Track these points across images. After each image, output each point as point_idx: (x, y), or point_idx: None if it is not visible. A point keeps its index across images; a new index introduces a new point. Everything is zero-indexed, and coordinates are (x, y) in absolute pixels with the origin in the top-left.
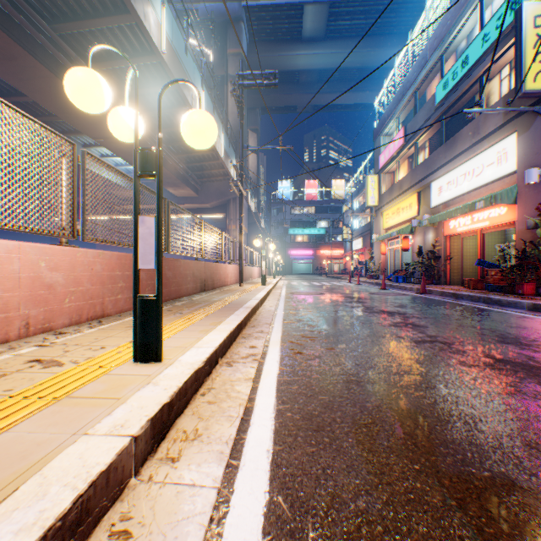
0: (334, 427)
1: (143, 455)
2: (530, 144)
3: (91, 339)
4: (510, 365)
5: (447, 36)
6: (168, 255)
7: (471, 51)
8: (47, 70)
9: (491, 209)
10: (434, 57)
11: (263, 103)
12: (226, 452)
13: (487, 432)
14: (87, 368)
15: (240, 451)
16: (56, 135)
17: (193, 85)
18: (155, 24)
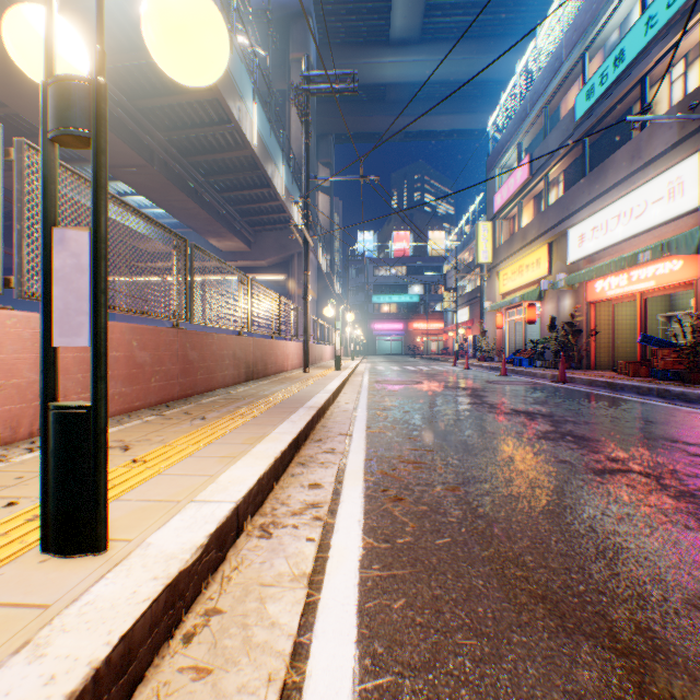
0: None
1: None
2: None
3: (8, 479)
4: None
5: (592, 25)
6: (212, 330)
7: (628, 43)
8: None
9: (658, 263)
10: (574, 55)
11: (338, 128)
12: None
13: None
14: None
15: None
16: None
17: None
18: None
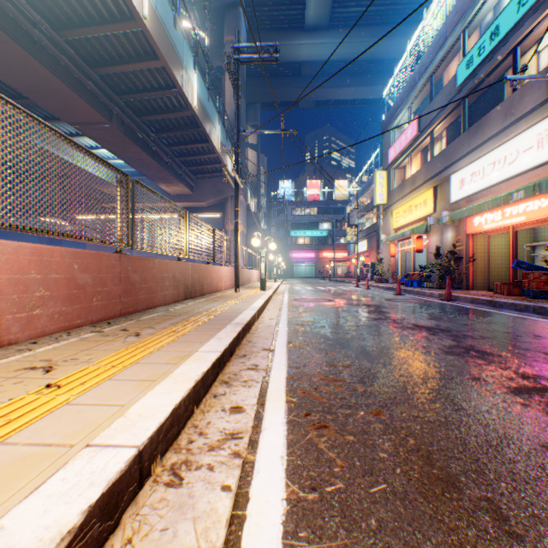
0: None
1: None
2: None
3: None
4: None
5: (471, 8)
6: (163, 258)
7: (503, 20)
8: (2, 32)
9: (528, 201)
10: (455, 33)
11: (263, 98)
12: None
13: None
14: None
15: None
16: None
17: None
18: None
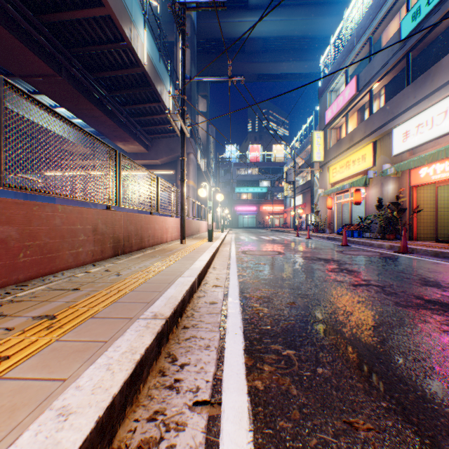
0: None
1: None
2: None
3: None
4: None
5: None
6: (124, 210)
7: None
8: None
9: None
10: None
11: (212, 71)
12: None
13: None
14: None
15: None
16: None
17: None
18: None
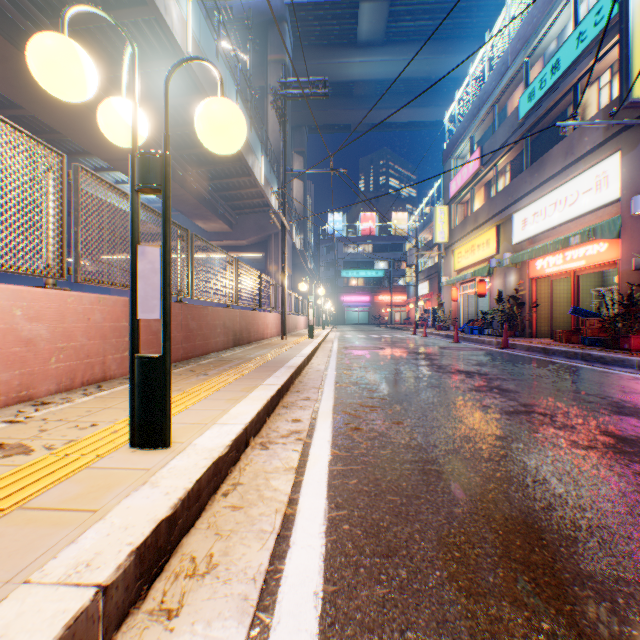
0: (412, 549)
1: (120, 610)
2: (637, 165)
3: (82, 412)
4: (638, 447)
5: (533, 37)
6: (197, 302)
7: (563, 54)
8: None
9: (588, 245)
10: (518, 62)
11: (310, 120)
12: (251, 598)
13: (637, 558)
14: (63, 457)
15: (273, 595)
16: (37, 143)
17: (212, 65)
18: (178, 19)
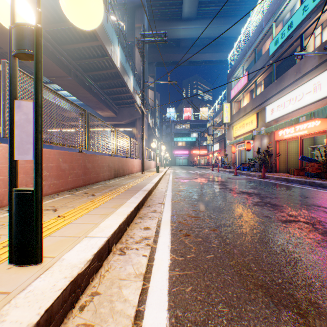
0: None
1: None
2: None
3: None
4: None
5: (277, 10)
6: (98, 154)
7: (294, 18)
8: None
9: (309, 122)
10: (268, 24)
11: (157, 59)
12: None
13: None
14: None
15: None
16: None
17: None
18: None
